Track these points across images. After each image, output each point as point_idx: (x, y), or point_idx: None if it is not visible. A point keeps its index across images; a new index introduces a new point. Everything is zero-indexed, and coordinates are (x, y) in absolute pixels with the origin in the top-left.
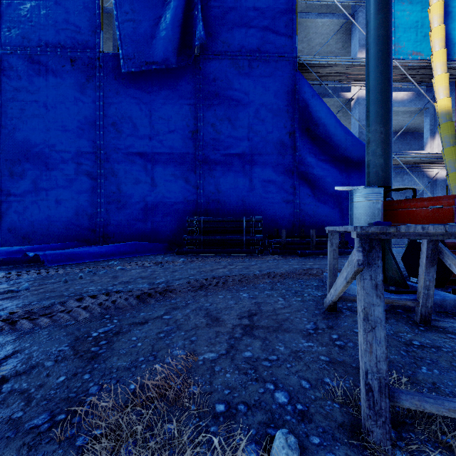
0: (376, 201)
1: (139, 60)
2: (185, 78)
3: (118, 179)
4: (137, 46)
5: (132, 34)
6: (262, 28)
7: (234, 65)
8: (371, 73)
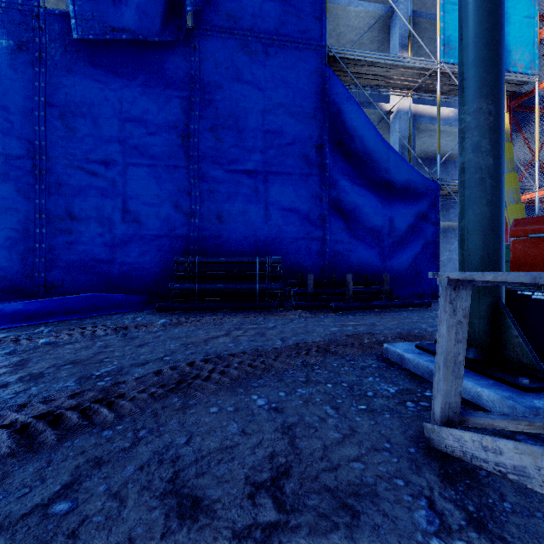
0: None
1: (101, 24)
2: (173, 58)
3: (69, 200)
4: (98, 3)
5: None
6: (281, 3)
7: (243, 48)
8: (471, 15)
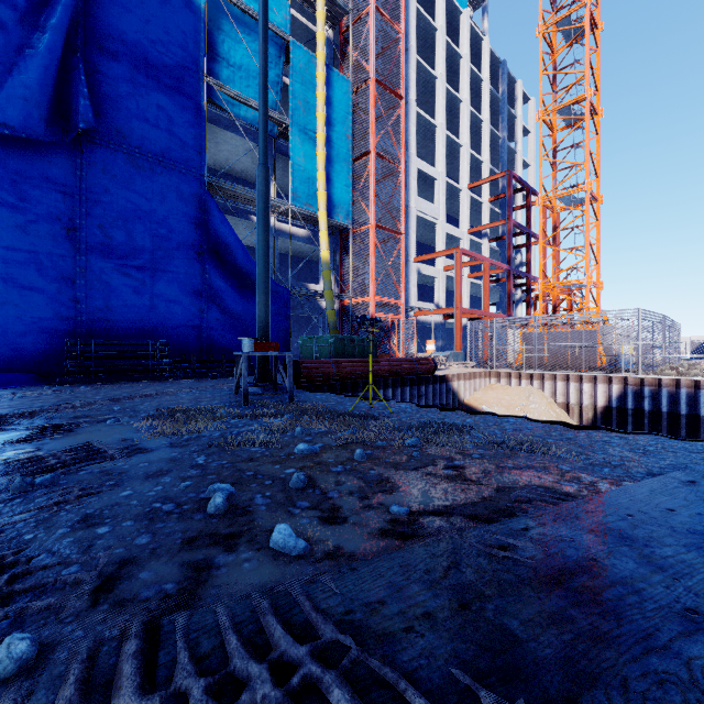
0: (251, 344)
1: None
2: (57, 156)
3: None
4: None
5: None
6: (167, 132)
7: (130, 161)
8: (260, 265)
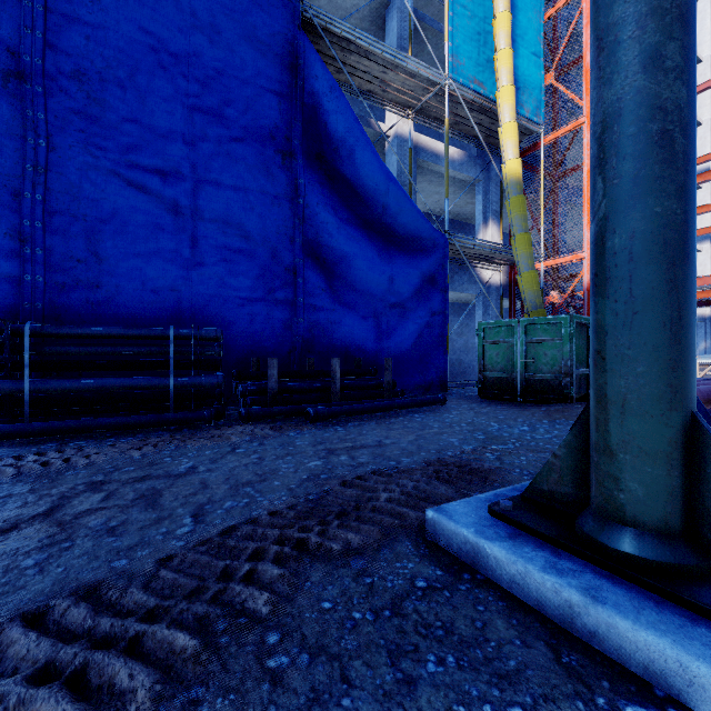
0: None
1: None
2: None
3: None
4: None
5: None
6: None
7: None
8: None
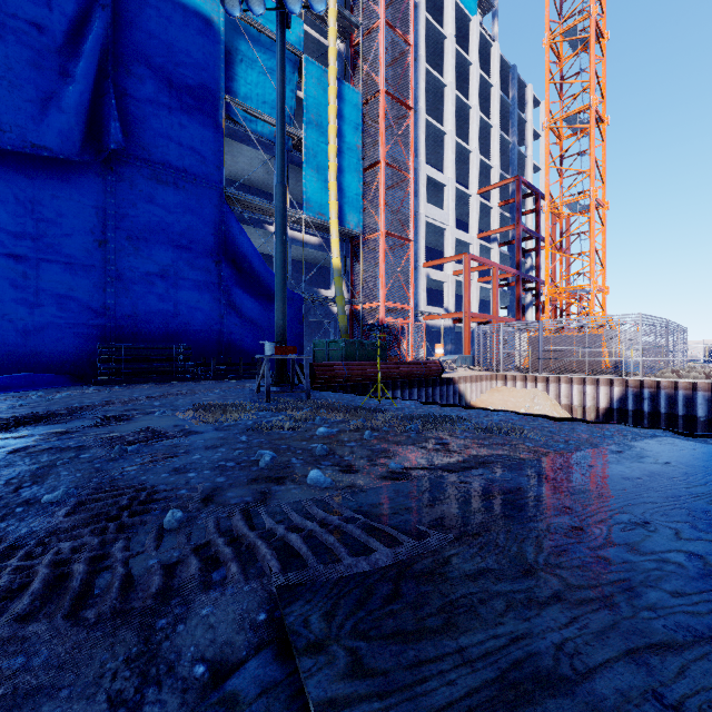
0: (272, 347)
1: (20, 138)
2: (90, 174)
3: None
4: (16, 118)
5: (6, 98)
6: (189, 149)
7: (155, 177)
8: (278, 275)
